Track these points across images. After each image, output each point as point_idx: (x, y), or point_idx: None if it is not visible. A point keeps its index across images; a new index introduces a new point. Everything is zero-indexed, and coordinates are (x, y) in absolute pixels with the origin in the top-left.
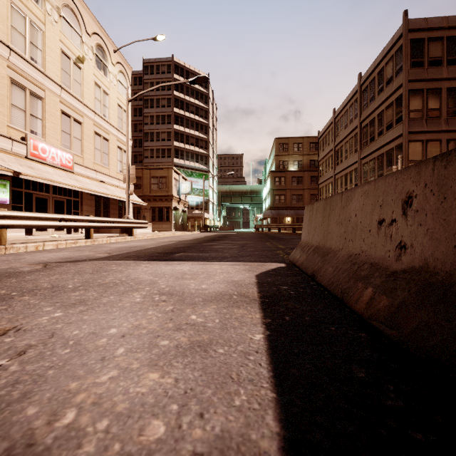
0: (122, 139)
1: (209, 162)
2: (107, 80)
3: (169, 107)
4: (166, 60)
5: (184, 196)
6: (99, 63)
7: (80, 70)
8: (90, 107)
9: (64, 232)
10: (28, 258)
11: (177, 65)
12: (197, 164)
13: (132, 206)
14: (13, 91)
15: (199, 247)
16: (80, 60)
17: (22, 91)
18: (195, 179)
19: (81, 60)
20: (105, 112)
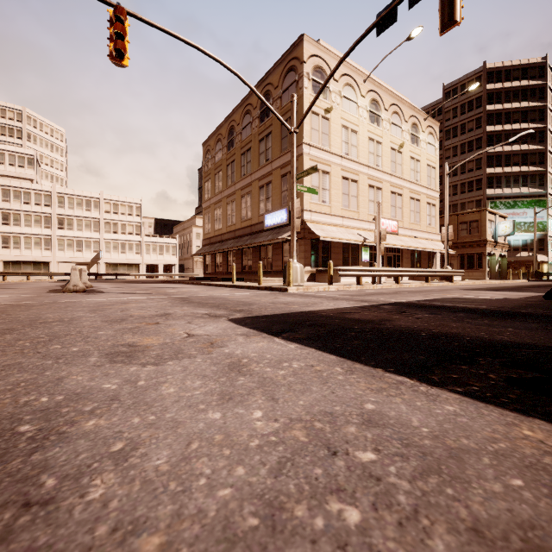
0: (430, 194)
1: (548, 181)
2: (418, 149)
3: (478, 128)
4: (474, 73)
5: (502, 238)
6: (413, 138)
7: (401, 154)
8: (407, 179)
9: (391, 279)
10: (423, 288)
11: (490, 72)
12: (524, 188)
13: (439, 255)
14: (369, 192)
15: (517, 289)
16: (400, 146)
17: (373, 189)
18: (521, 210)
19: (401, 146)
20: (417, 177)
